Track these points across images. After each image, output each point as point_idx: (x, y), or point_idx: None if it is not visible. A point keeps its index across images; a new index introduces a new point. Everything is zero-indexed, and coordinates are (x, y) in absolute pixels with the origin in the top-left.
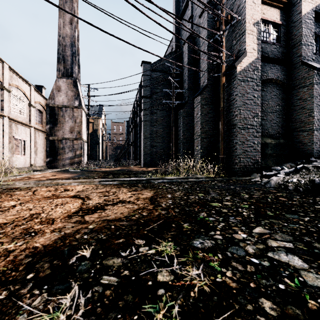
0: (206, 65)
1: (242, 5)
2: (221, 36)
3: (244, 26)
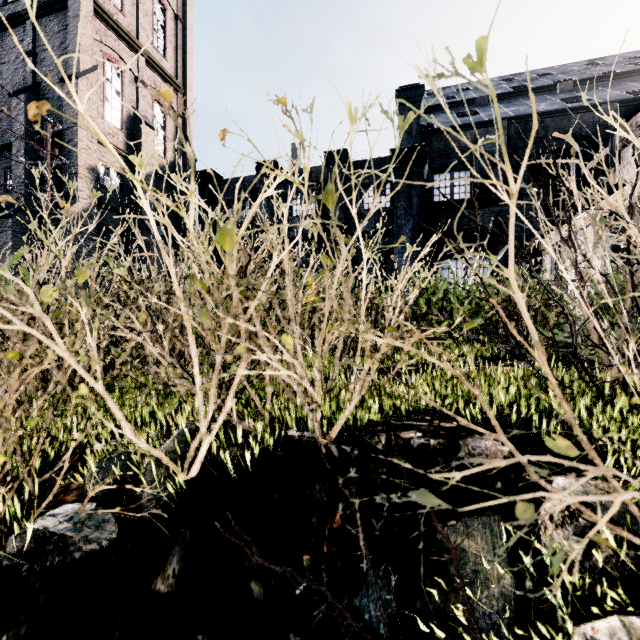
0: (23, 175)
1: (74, 143)
2: (44, 173)
3: (76, 168)
